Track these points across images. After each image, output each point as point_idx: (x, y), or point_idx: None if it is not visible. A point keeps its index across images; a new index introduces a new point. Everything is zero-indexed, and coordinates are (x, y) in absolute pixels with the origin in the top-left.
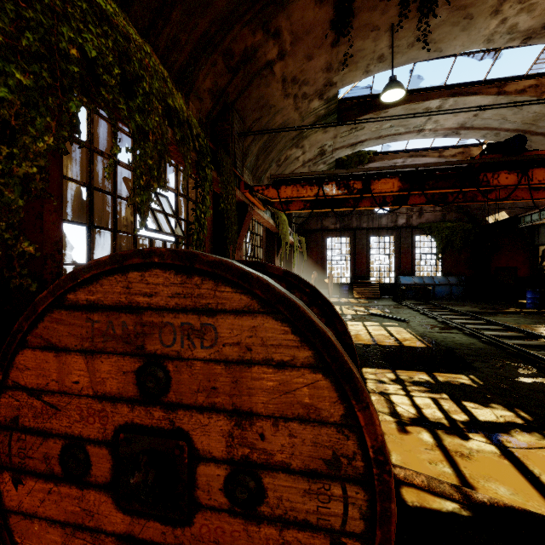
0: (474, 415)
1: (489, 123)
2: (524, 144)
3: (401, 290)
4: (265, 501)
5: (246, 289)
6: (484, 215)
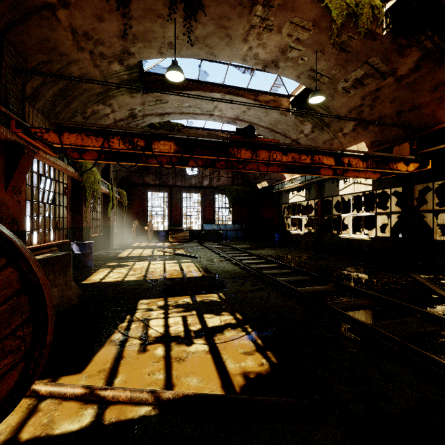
0: (206, 324)
1: (252, 119)
2: (254, 132)
3: (203, 235)
4: None
5: None
6: (256, 182)
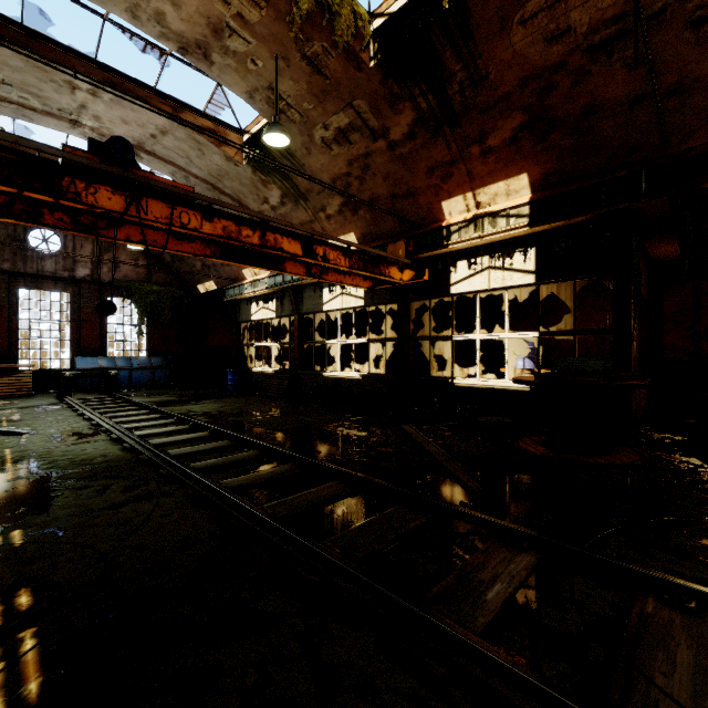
0: None
1: (174, 156)
2: (130, 155)
3: (66, 379)
4: None
5: None
6: (196, 282)
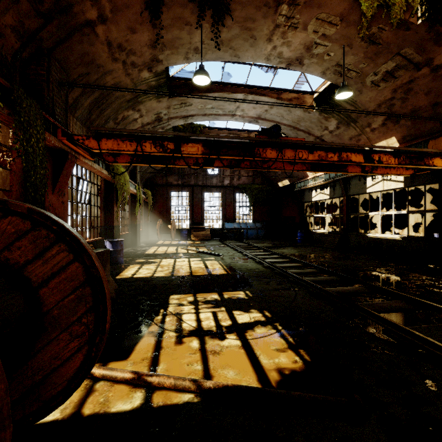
0: (236, 320)
1: (274, 117)
2: (279, 131)
3: (224, 233)
4: None
5: None
6: (277, 181)
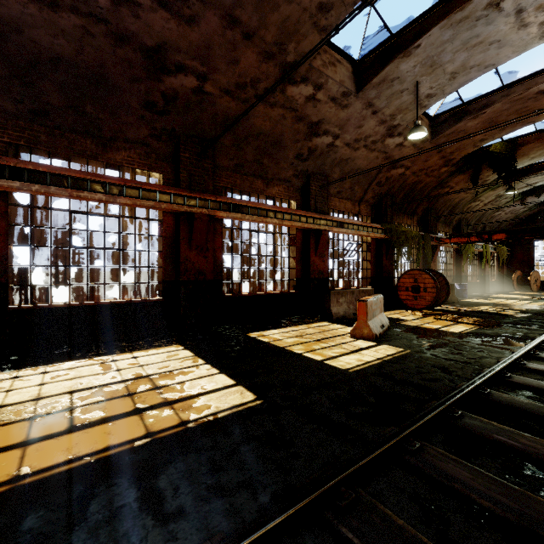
0: (503, 311)
1: None
2: None
3: None
4: (427, 291)
5: (425, 272)
6: None
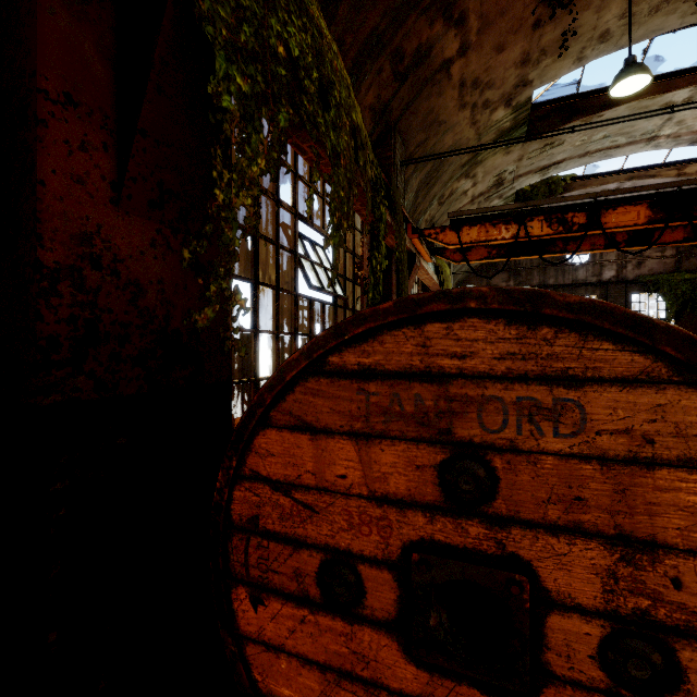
0: None
1: None
2: None
3: None
4: (682, 688)
5: (643, 346)
6: None
